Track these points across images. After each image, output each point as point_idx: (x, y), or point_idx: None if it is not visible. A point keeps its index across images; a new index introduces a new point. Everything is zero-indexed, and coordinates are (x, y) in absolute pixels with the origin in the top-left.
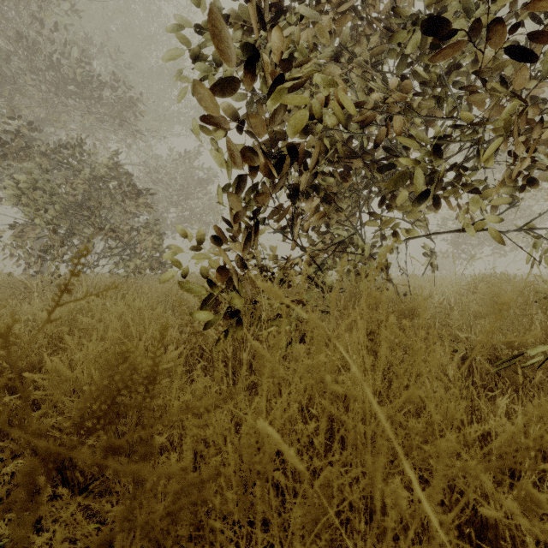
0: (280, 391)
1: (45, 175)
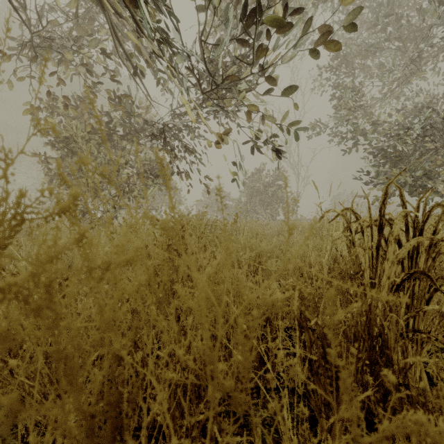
0: None
1: None
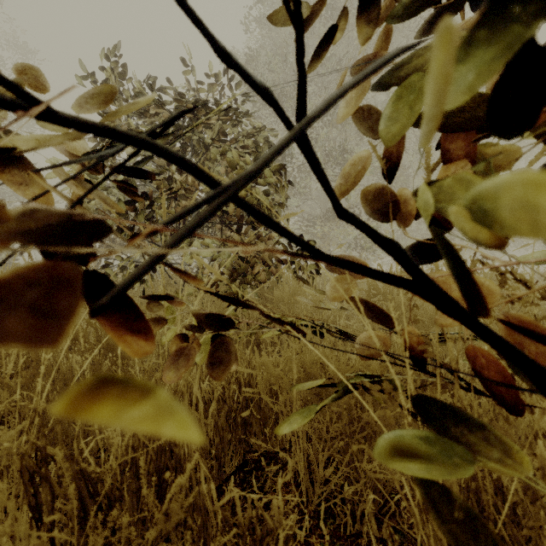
0: None
1: None
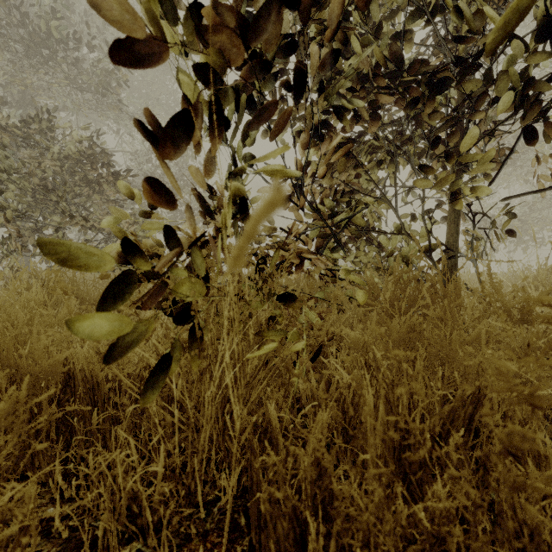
0: (272, 522)
1: (3, 151)
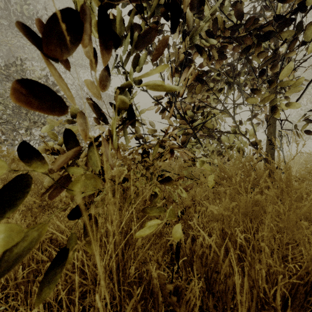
0: None
1: None
